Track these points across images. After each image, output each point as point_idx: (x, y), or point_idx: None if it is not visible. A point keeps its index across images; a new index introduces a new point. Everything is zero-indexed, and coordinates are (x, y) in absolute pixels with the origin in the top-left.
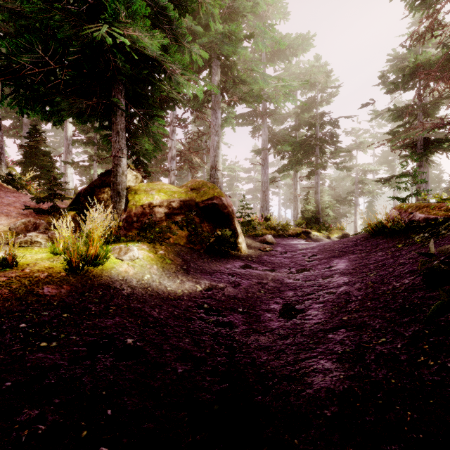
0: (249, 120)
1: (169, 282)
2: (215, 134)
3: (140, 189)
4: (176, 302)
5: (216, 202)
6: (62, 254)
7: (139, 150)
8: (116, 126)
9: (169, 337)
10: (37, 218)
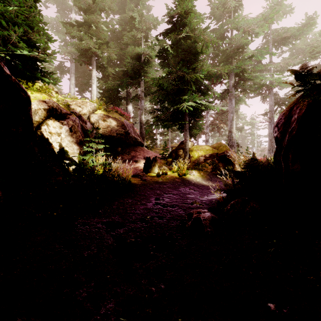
0: (258, 94)
1: (204, 182)
2: (231, 113)
3: (193, 149)
4: (206, 187)
5: (226, 154)
6: (174, 172)
7: (193, 133)
8: (185, 128)
9: (204, 191)
10: (160, 161)
